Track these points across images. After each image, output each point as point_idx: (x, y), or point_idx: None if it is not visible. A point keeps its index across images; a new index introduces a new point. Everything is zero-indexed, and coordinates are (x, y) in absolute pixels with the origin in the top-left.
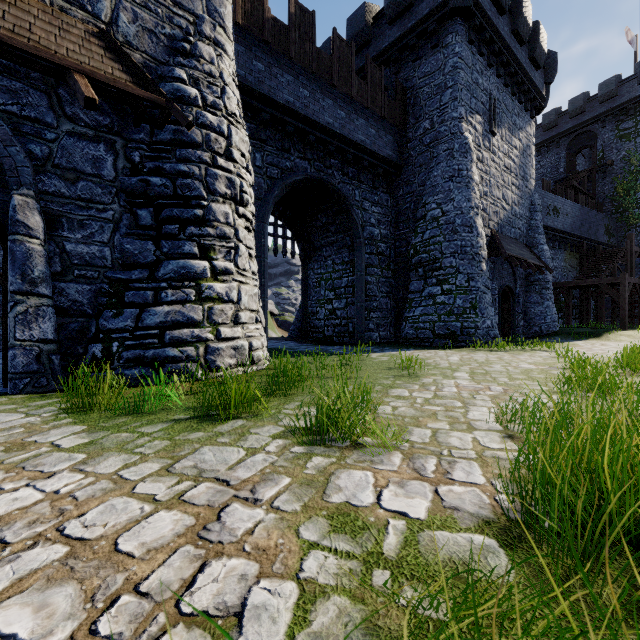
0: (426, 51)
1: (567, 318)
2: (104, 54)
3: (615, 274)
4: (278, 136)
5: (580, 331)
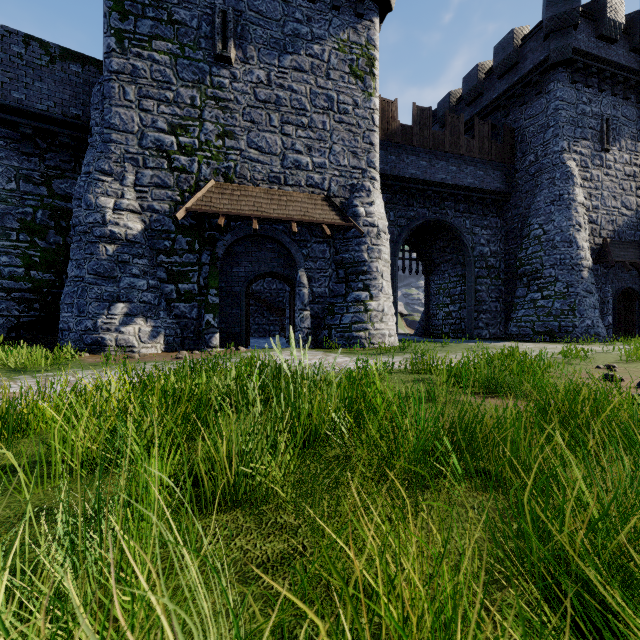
0: (531, 97)
1: None
2: (328, 208)
3: None
4: (405, 197)
5: None
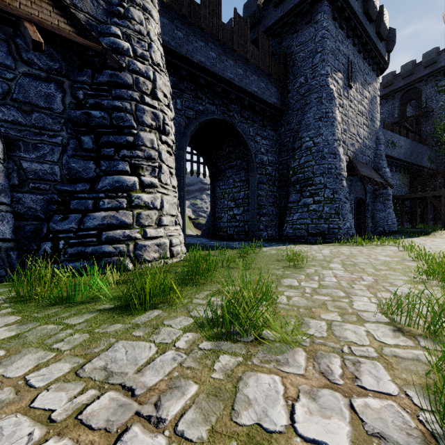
0: (301, 26)
1: (402, 221)
2: (52, 10)
3: (436, 189)
4: (193, 87)
5: (413, 231)
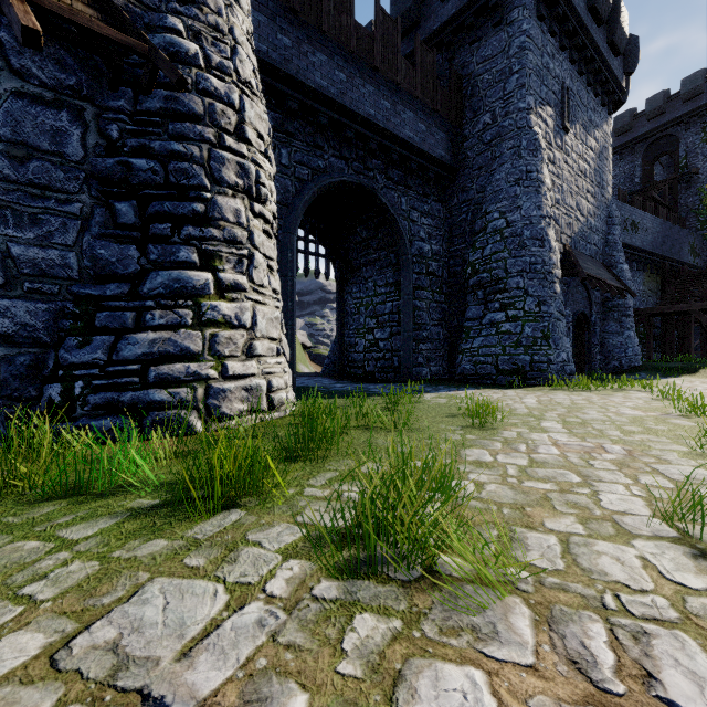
0: (486, 31)
1: (648, 351)
2: None
3: (705, 299)
4: (309, 129)
5: (669, 366)
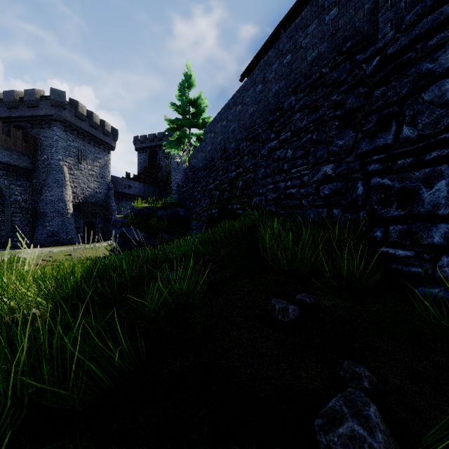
0: (46, 127)
1: None
2: None
3: None
4: None
5: None
